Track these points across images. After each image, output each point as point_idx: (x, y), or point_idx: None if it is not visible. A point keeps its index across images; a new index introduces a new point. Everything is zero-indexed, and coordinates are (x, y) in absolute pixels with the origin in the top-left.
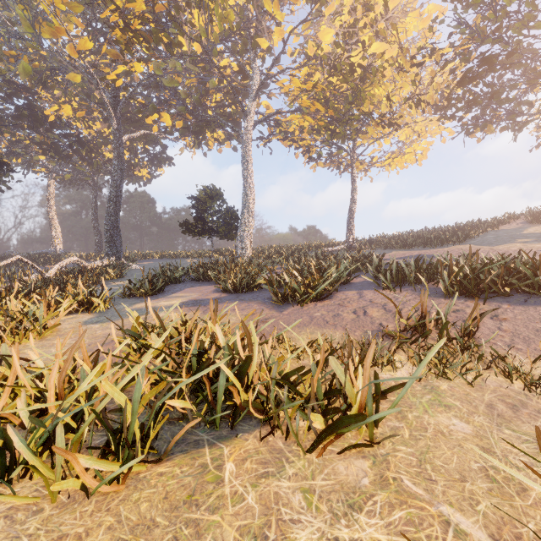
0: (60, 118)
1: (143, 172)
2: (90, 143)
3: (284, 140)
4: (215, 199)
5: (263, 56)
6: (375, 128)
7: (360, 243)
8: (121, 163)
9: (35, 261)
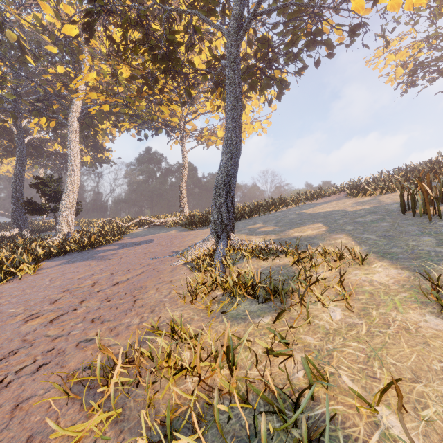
0: (6, 129)
1: (87, 158)
2: (45, 142)
3: (139, 125)
4: (44, 185)
5: (76, 58)
6: (165, 106)
7: (185, 217)
8: (20, 159)
9: (2, 228)
